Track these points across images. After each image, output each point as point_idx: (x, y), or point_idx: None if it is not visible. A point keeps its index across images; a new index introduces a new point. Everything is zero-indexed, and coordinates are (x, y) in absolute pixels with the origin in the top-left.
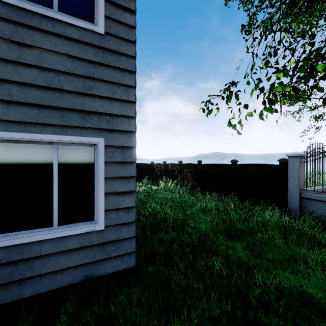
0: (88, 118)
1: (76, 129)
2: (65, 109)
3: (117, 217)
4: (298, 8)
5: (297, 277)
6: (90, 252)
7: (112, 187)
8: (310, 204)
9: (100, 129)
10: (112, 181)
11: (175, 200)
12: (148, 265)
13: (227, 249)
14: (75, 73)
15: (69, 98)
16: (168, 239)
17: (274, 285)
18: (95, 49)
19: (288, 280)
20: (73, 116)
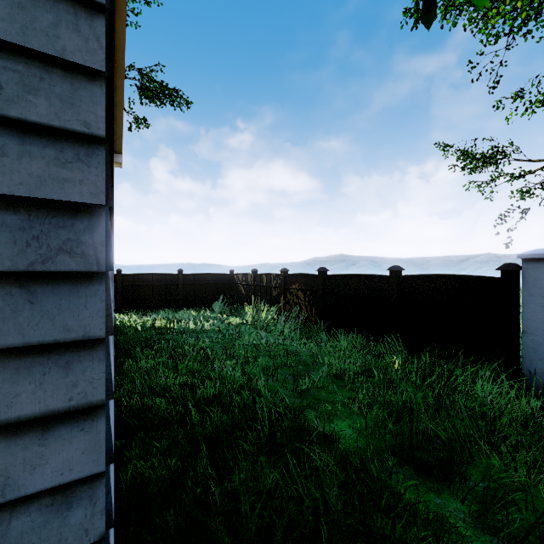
0: None
1: None
2: None
3: None
4: None
5: None
6: None
7: None
8: None
9: None
10: None
11: (275, 352)
12: None
13: None
14: None
15: None
16: (257, 511)
17: None
18: None
19: None
20: None
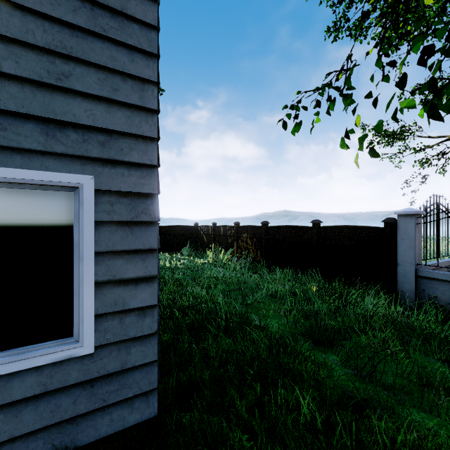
0: (60, 135)
1: (33, 156)
2: (8, 113)
3: (121, 327)
4: (405, 4)
5: (439, 420)
6: (64, 401)
7: (110, 271)
8: (431, 285)
9: (86, 158)
10: (110, 258)
11: (229, 281)
12: (182, 412)
13: (319, 370)
14: (29, 41)
15: (16, 91)
16: (219, 353)
17: (408, 443)
18: (75, 1)
19: (430, 431)
20: (25, 129)
